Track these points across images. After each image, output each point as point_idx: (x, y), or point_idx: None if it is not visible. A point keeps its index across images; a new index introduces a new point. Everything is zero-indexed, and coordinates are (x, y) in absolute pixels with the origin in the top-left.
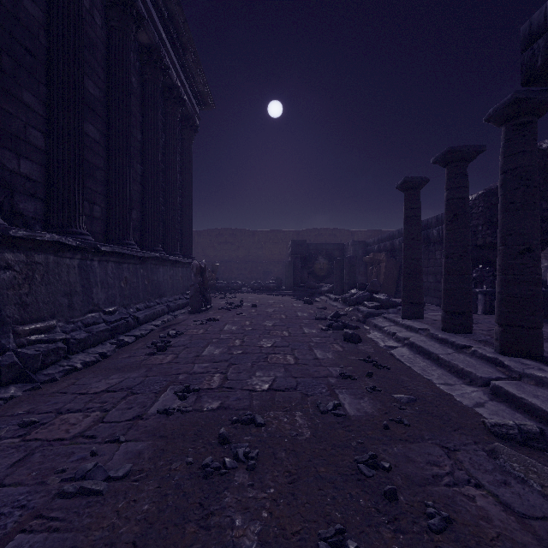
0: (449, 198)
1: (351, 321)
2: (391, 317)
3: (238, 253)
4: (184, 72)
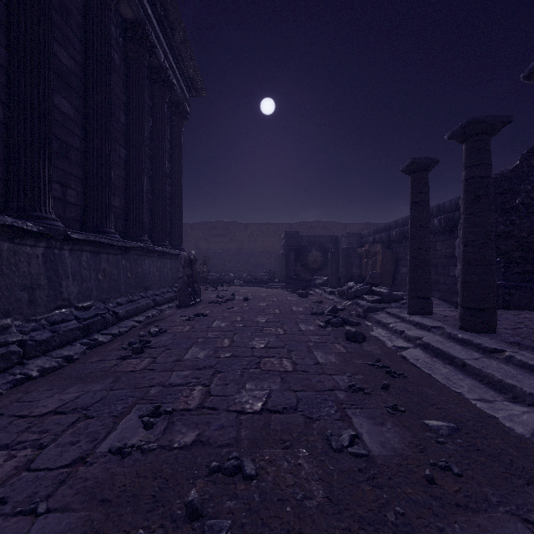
0: (469, 177)
1: (350, 316)
2: (396, 312)
3: (231, 246)
4: (173, 54)
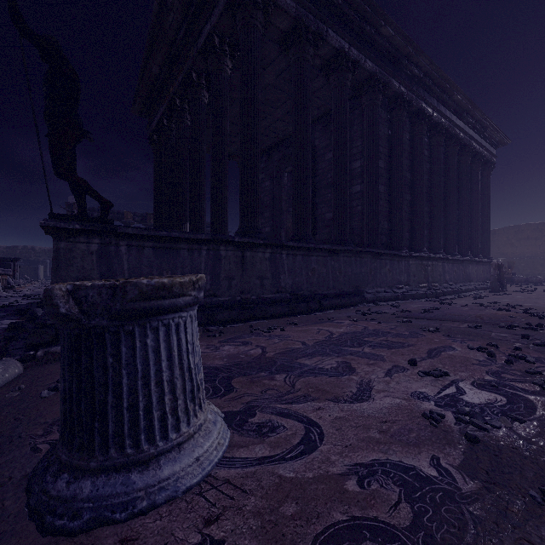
0: None
1: None
2: None
3: (544, 249)
4: (484, 138)
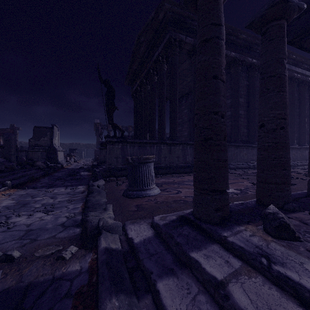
0: None
1: None
2: None
3: None
4: None
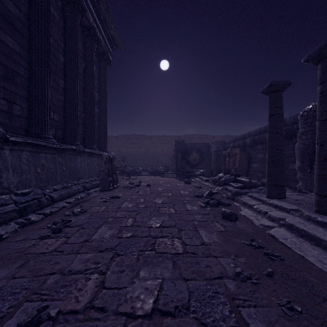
0: (325, 90)
1: (222, 198)
2: (257, 196)
3: (141, 150)
4: (99, 18)
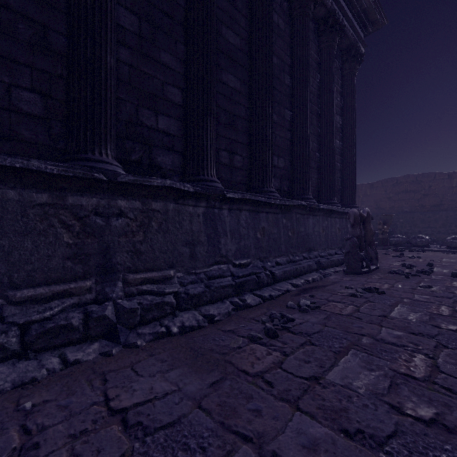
0: None
1: None
2: None
3: (424, 203)
4: None
